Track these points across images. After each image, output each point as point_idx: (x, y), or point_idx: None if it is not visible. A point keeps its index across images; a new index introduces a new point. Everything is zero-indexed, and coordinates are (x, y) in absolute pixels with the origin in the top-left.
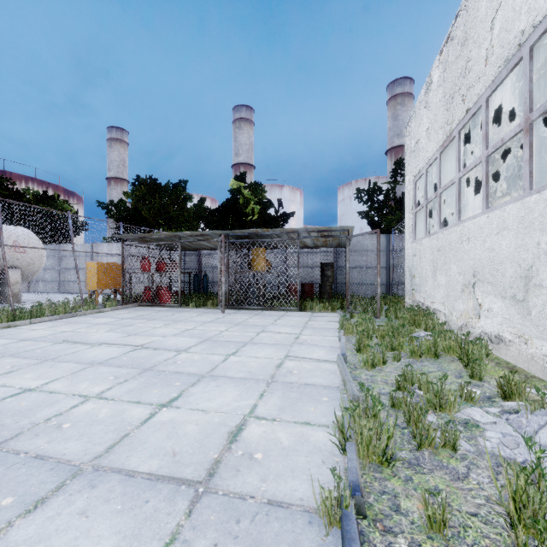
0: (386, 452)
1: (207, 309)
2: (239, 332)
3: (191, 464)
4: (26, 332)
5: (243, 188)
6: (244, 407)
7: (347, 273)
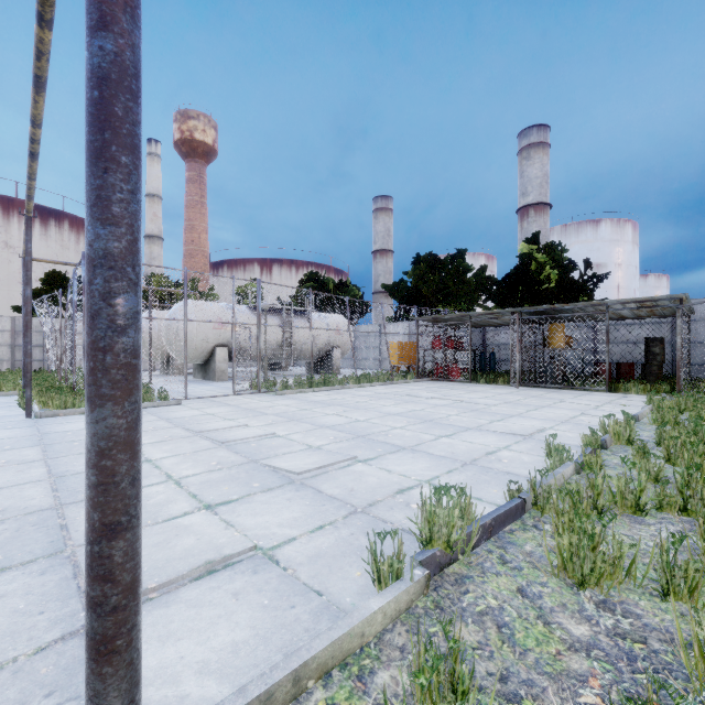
0: (629, 438)
1: (498, 386)
2: (536, 401)
3: (520, 432)
4: (376, 390)
5: (535, 251)
6: (545, 426)
7: (677, 350)
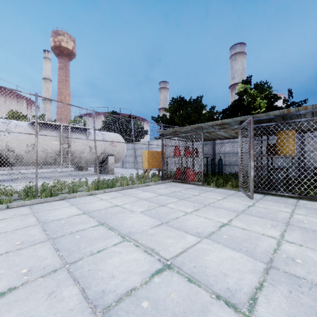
0: None
1: (228, 190)
2: (313, 249)
3: None
4: (94, 202)
5: (248, 89)
6: None
7: None
